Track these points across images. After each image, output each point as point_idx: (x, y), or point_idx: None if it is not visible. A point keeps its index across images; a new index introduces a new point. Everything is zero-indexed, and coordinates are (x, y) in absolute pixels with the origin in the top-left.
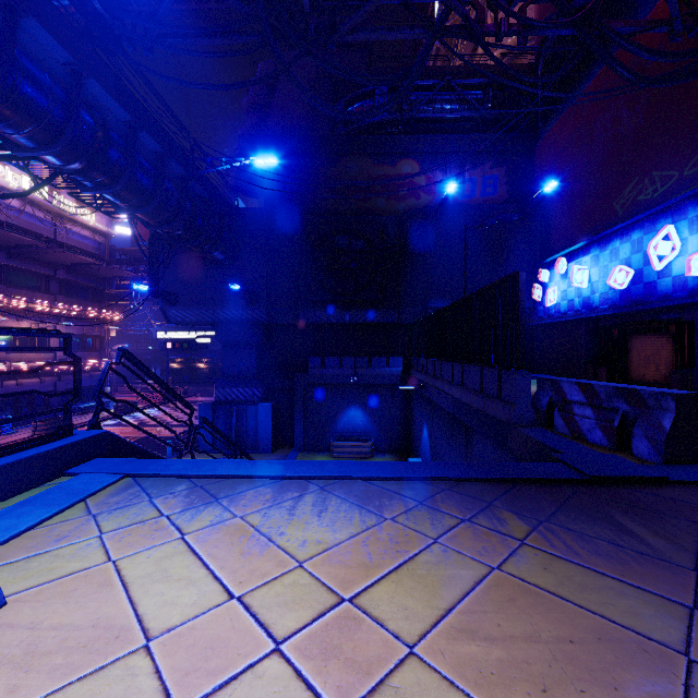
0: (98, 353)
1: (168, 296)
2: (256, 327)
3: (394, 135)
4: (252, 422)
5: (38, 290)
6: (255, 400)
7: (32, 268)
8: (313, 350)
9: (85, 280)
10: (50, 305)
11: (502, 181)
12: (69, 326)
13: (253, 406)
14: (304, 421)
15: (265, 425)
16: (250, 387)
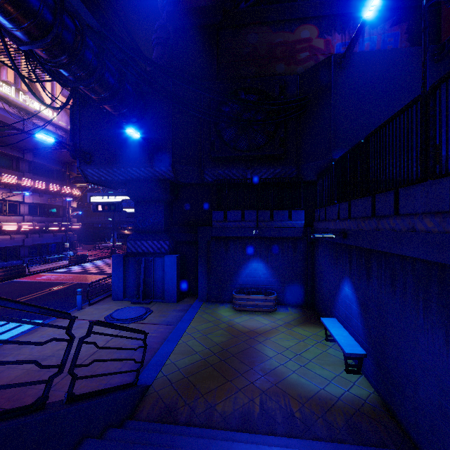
0: (61, 219)
1: (81, 153)
2: (164, 184)
3: (293, 2)
4: (159, 273)
5: (11, 168)
6: (163, 252)
7: (3, 150)
8: (217, 207)
9: (50, 164)
10: (17, 179)
11: (403, 38)
12: (36, 197)
13: (160, 257)
14: (208, 273)
15: (171, 276)
16: (158, 240)
